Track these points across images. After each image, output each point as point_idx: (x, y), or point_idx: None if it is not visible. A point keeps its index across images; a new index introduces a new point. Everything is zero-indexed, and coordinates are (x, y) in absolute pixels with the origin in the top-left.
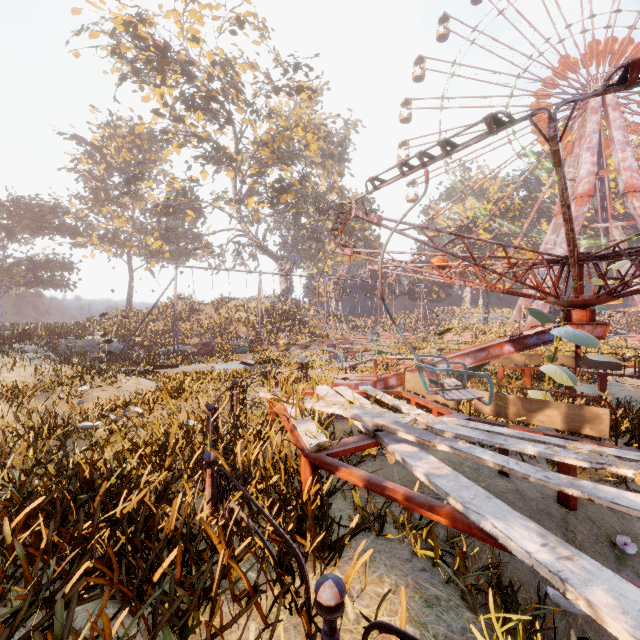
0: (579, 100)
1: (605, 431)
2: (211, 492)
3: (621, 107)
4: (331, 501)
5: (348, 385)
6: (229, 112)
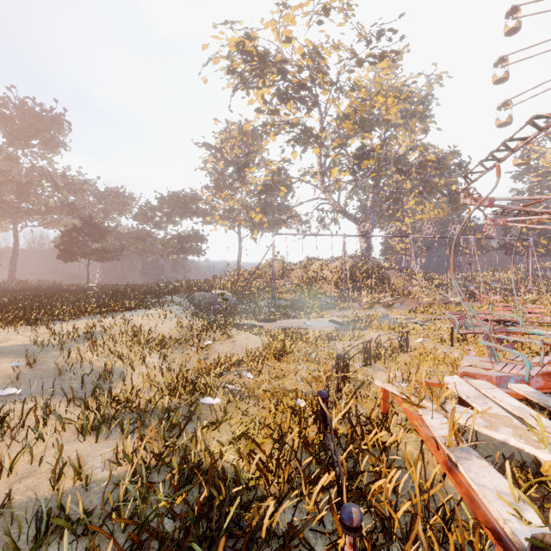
0: None
1: None
2: None
3: None
4: None
5: (485, 377)
6: (315, 95)
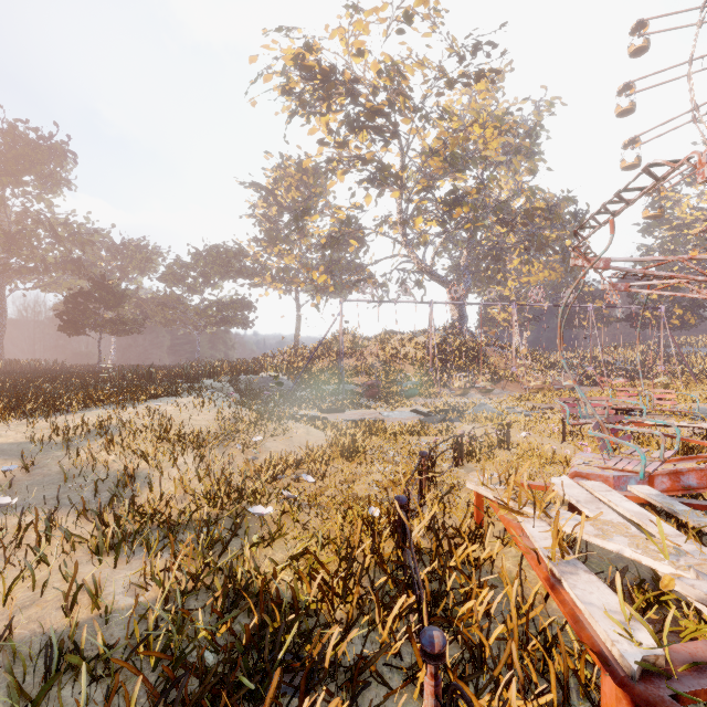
0: None
1: None
2: (434, 705)
3: None
4: None
5: (601, 477)
6: (395, 124)
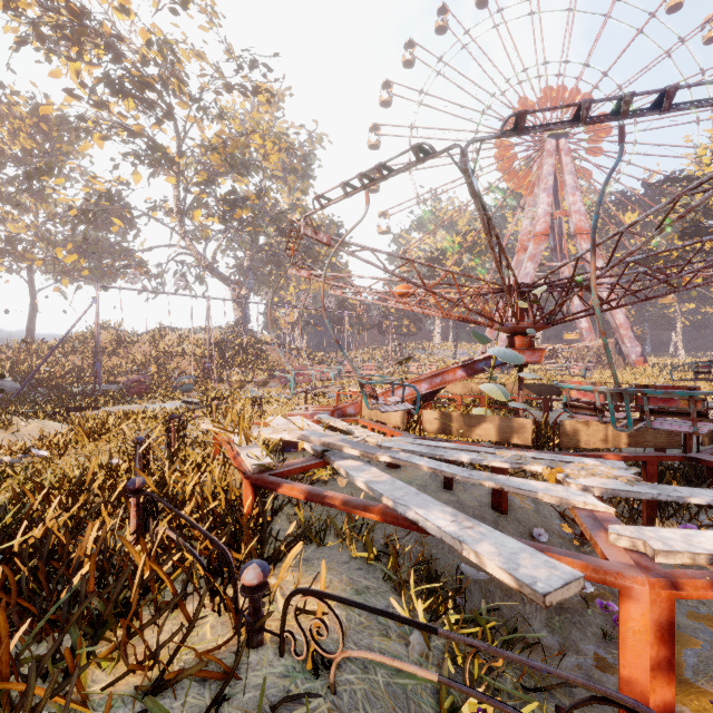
0: (496, 137)
1: (529, 439)
2: (137, 523)
3: (572, 153)
4: (275, 523)
5: (304, 415)
6: (169, 105)
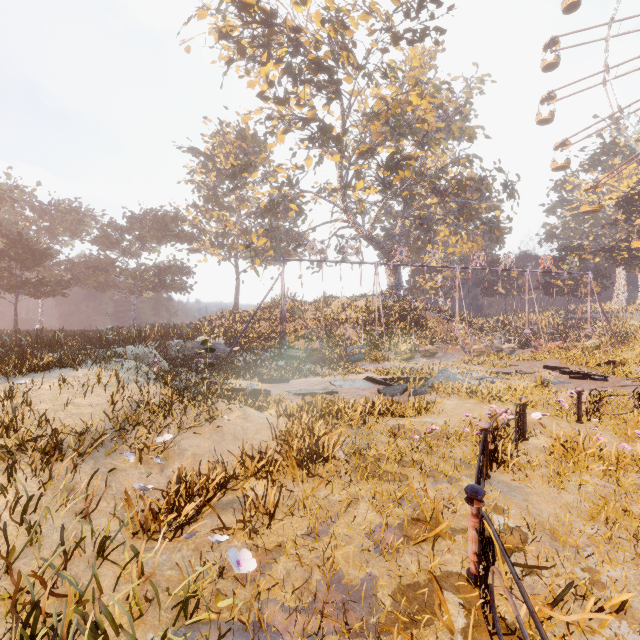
0: None
1: None
2: None
3: None
4: None
5: None
6: (337, 82)
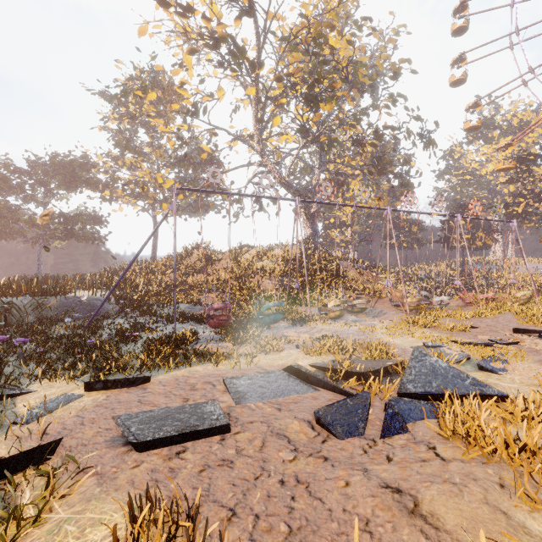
0: None
1: None
2: None
3: None
4: None
5: None
6: None
